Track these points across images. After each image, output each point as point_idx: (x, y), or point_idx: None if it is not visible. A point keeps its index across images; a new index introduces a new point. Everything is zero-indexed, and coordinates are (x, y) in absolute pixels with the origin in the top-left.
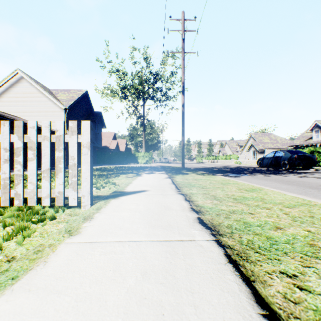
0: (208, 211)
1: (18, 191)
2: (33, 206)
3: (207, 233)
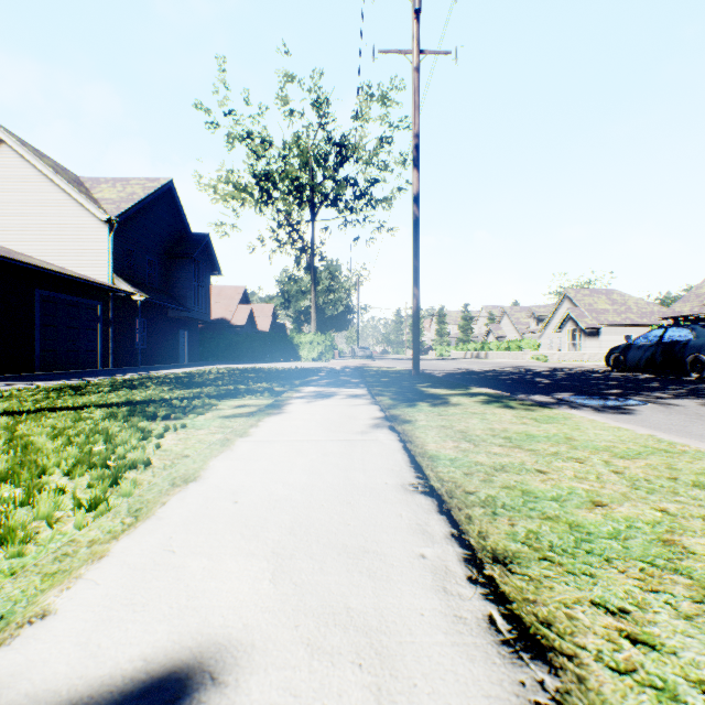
0: None
1: None
2: None
3: None
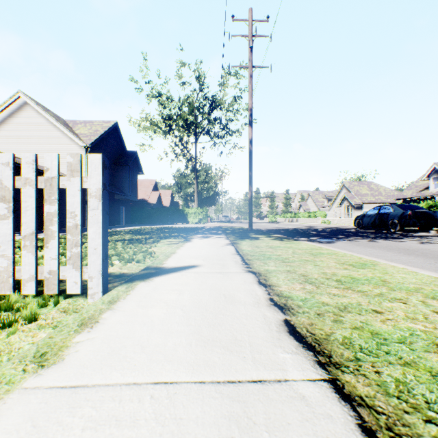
0: (302, 307)
1: None
2: (6, 296)
3: (309, 360)
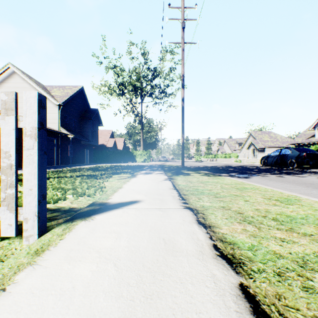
0: (254, 262)
1: None
2: None
3: None
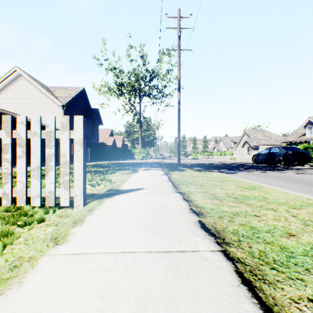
0: (210, 213)
1: (6, 191)
2: (22, 207)
3: (211, 241)
